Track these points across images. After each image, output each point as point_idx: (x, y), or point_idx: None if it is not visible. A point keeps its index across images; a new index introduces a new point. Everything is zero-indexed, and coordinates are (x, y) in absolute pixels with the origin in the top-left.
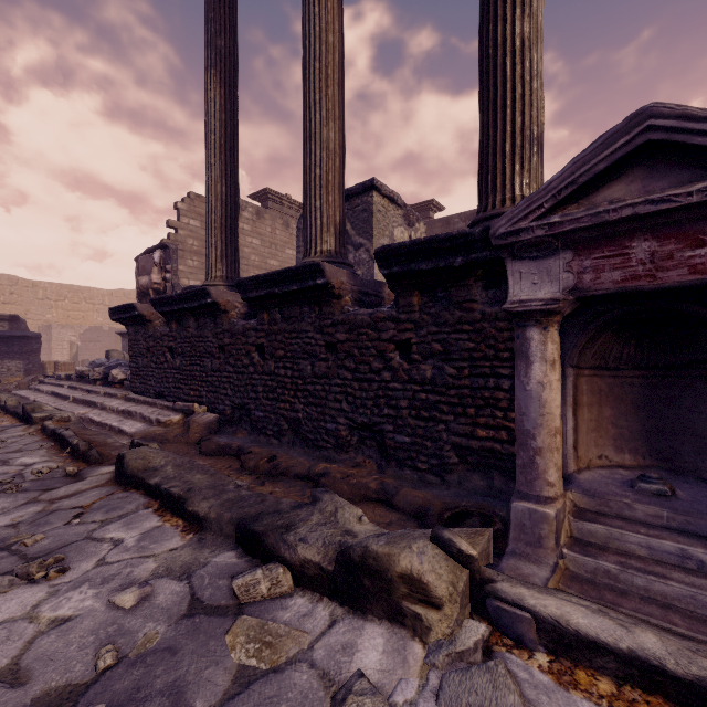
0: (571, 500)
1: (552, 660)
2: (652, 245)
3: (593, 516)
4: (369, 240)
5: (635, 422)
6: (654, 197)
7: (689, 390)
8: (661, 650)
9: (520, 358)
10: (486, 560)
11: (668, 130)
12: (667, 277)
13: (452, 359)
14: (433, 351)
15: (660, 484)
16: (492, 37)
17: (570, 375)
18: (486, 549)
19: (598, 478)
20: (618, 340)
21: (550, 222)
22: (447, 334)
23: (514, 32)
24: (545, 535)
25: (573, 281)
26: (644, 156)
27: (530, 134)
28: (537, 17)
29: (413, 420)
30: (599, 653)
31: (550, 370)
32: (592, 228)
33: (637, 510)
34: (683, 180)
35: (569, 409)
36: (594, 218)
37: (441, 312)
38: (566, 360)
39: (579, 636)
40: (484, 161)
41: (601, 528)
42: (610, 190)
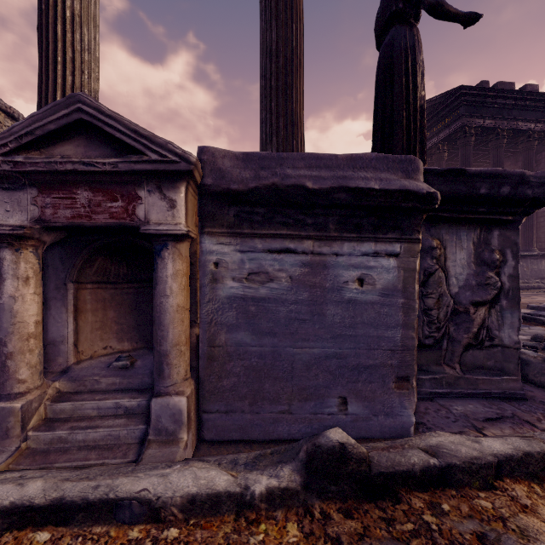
0: (56, 388)
1: None
2: (89, 195)
3: (70, 396)
4: None
5: (131, 319)
6: (85, 160)
7: None
8: (40, 490)
9: None
10: None
11: (91, 116)
12: (98, 219)
13: None
14: None
15: (125, 360)
16: None
17: (71, 288)
18: None
19: (93, 365)
20: (114, 262)
21: (15, 160)
22: None
23: (65, 3)
24: (12, 426)
25: (39, 213)
26: (84, 129)
27: None
28: (89, 3)
29: None
30: None
31: (23, 285)
32: (49, 173)
33: (103, 383)
34: (107, 154)
35: (71, 315)
36: (48, 165)
37: None
38: (68, 277)
39: None
40: (39, 101)
41: (69, 404)
42: (64, 148)
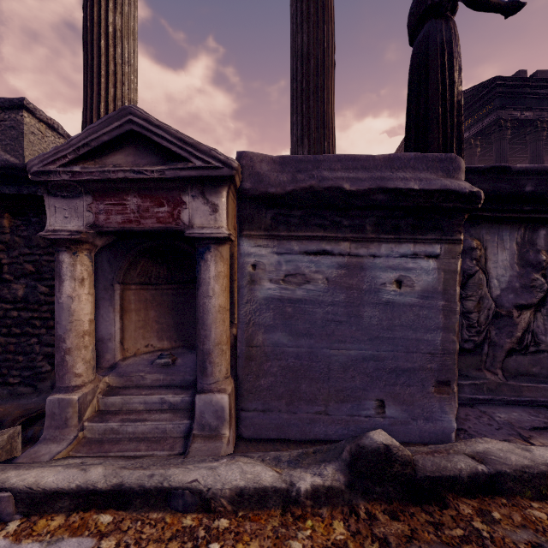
0: (107, 383)
1: (24, 521)
2: (138, 201)
3: (119, 390)
4: (19, 159)
5: (170, 319)
6: (135, 168)
7: (195, 296)
8: (101, 476)
9: (56, 277)
10: (5, 456)
11: (141, 127)
12: (146, 223)
13: (45, 278)
14: (26, 271)
15: (167, 358)
16: (90, 13)
17: (118, 289)
18: (5, 446)
19: (138, 362)
20: (155, 264)
21: (73, 170)
22: (40, 256)
23: (107, 19)
24: (70, 416)
25: (93, 219)
26: (134, 139)
27: (122, 105)
28: (129, 18)
29: (4, 338)
30: (59, 498)
31: (79, 286)
32: (102, 181)
33: (148, 379)
34: (154, 162)
35: (117, 314)
36: (102, 174)
37: (34, 235)
38: (115, 278)
39: (46, 493)
40: (84, 113)
41: (119, 398)
42: (116, 157)
